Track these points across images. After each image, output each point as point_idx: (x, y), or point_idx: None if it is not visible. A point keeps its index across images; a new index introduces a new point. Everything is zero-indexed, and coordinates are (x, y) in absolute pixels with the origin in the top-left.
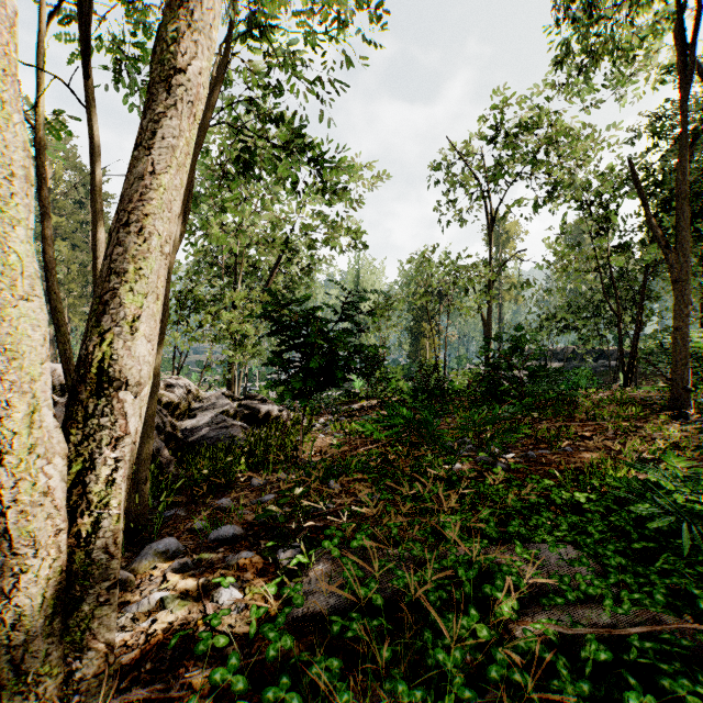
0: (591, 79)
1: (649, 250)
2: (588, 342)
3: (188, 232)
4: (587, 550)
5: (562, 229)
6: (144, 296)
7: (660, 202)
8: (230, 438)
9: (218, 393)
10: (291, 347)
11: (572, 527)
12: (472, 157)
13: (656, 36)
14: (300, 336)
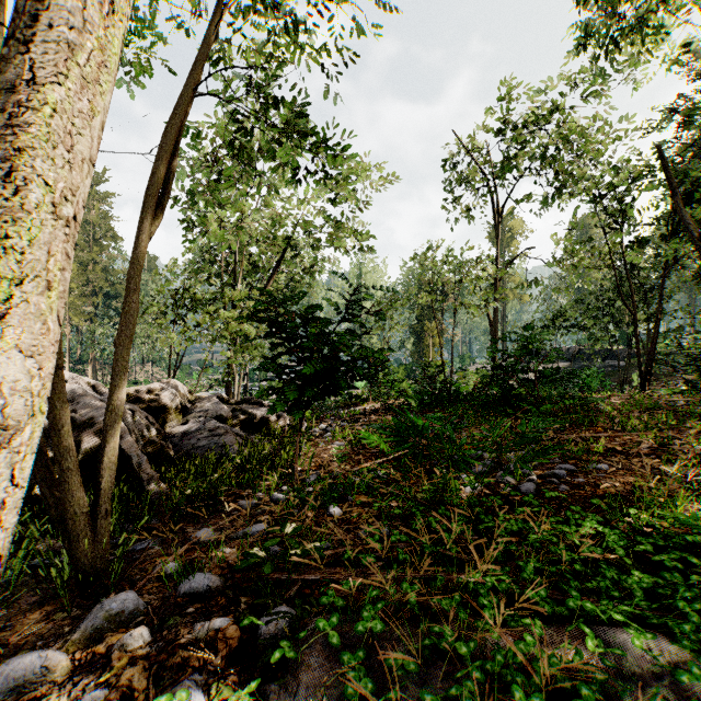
0: (612, 59)
1: (671, 245)
2: (596, 341)
3: (185, 228)
4: (687, 645)
5: (575, 223)
6: (16, 282)
7: (682, 194)
8: (222, 448)
9: (212, 397)
10: (286, 350)
11: (644, 591)
12: (478, 152)
13: (676, 18)
14: (295, 338)
